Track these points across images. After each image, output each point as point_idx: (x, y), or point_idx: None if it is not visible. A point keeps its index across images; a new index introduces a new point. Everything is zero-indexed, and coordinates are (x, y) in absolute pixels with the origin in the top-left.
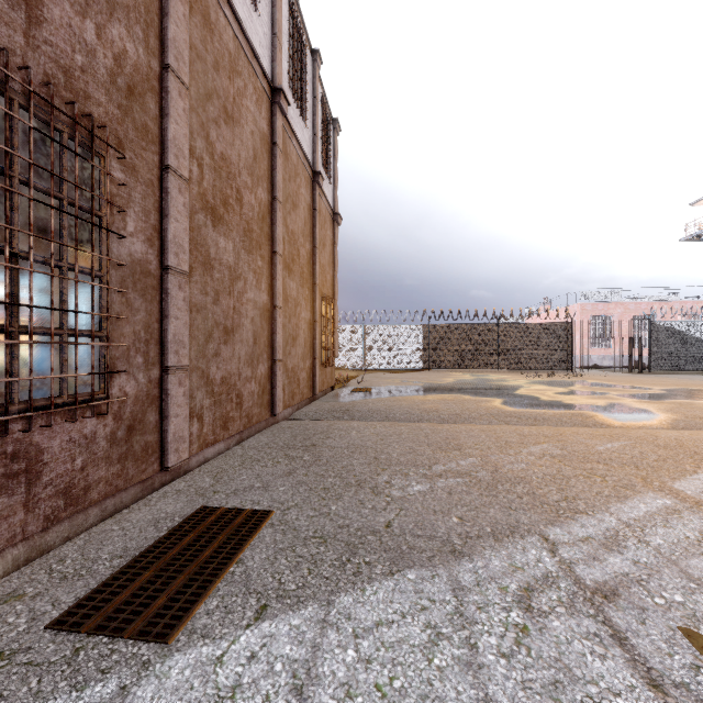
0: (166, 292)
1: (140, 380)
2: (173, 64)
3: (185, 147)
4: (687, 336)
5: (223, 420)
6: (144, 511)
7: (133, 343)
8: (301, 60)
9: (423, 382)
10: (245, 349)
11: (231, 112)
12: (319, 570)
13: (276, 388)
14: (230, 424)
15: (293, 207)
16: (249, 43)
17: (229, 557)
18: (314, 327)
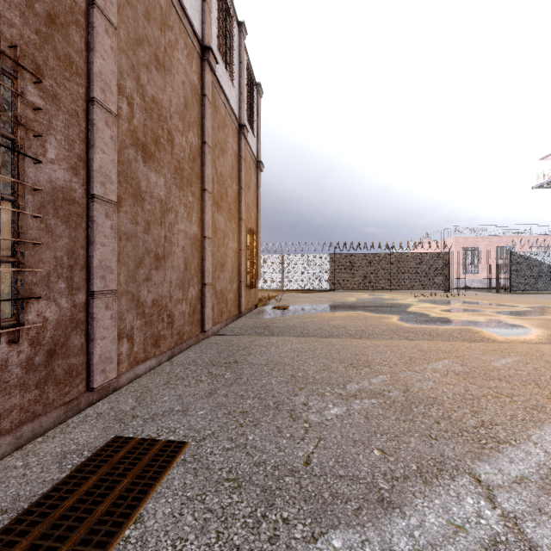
0: (91, 220)
1: (62, 305)
2: (98, 1)
3: (112, 83)
4: (541, 263)
5: (154, 338)
6: (57, 440)
7: (54, 268)
8: (229, 30)
9: (330, 301)
10: (176, 274)
11: (162, 61)
12: (228, 533)
13: (205, 308)
14: (161, 342)
15: (222, 152)
16: (180, 2)
17: (127, 513)
18: (240, 256)
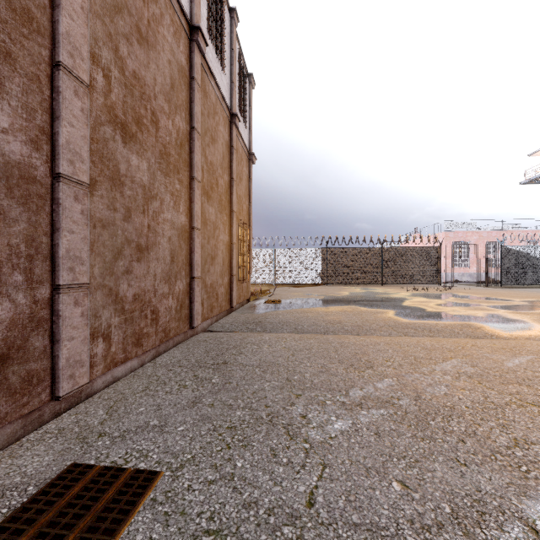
0: (57, 203)
1: (18, 301)
2: None
3: (83, 48)
4: (531, 257)
5: (136, 336)
6: (1, 468)
7: (7, 258)
8: (220, 15)
9: (323, 295)
10: (161, 267)
11: (145, 34)
12: None
13: (194, 303)
14: (144, 340)
15: (212, 140)
16: None
17: None
18: (232, 249)
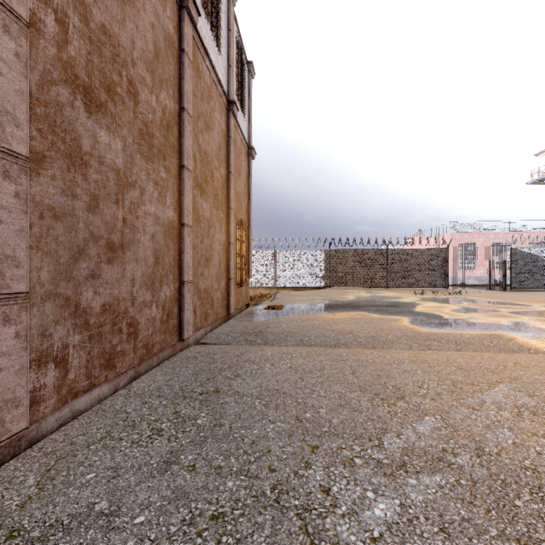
0: None
1: None
2: None
3: None
4: (541, 260)
5: (106, 357)
6: None
7: None
8: None
9: (328, 300)
10: (142, 270)
11: None
12: None
13: (184, 311)
14: (117, 360)
15: (206, 127)
16: None
17: None
18: (229, 249)
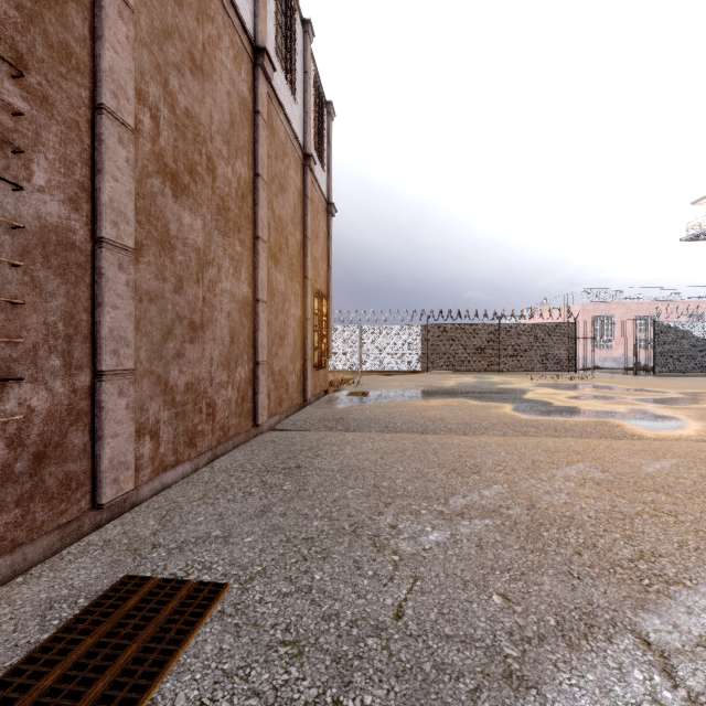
0: (99, 272)
1: (56, 390)
2: None
3: (128, 86)
4: (693, 337)
5: (188, 435)
6: (43, 581)
7: (44, 339)
8: (290, 29)
9: (423, 385)
10: (219, 349)
11: (199, 62)
12: None
13: (259, 394)
14: (198, 440)
15: (281, 189)
16: None
17: (132, 699)
18: (305, 326)
